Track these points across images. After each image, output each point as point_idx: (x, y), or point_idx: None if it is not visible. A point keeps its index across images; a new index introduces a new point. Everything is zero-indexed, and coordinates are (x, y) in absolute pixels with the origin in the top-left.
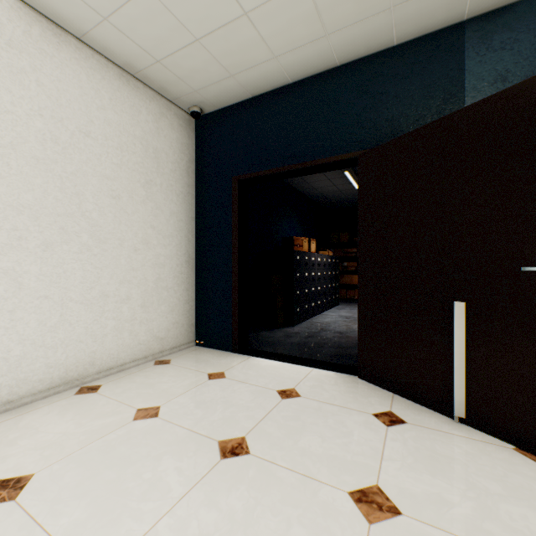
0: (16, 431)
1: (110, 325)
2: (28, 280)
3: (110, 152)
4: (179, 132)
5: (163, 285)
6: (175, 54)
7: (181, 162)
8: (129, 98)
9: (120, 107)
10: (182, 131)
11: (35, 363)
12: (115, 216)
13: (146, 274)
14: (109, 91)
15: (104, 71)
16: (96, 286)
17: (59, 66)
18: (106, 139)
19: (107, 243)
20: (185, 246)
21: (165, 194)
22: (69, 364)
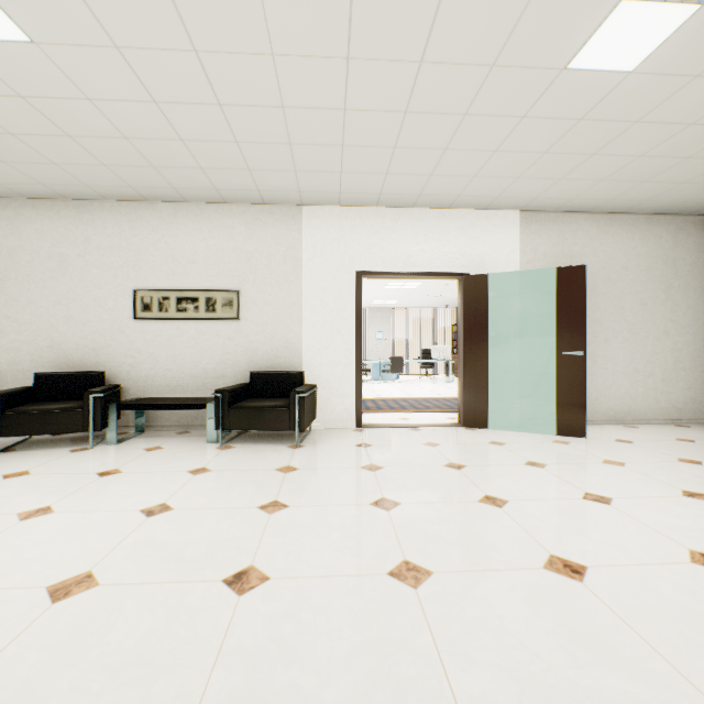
0: (605, 431)
1: (638, 391)
2: (597, 359)
3: (639, 274)
4: (695, 236)
5: (679, 366)
6: (699, 195)
7: (697, 261)
8: (651, 231)
9: (645, 241)
10: (698, 233)
11: (600, 404)
12: (642, 317)
13: (664, 357)
14: (638, 234)
15: (635, 223)
16: (630, 364)
17: (610, 236)
18: (636, 267)
19: (637, 336)
20: (701, 333)
21: (681, 293)
22: (615, 410)
